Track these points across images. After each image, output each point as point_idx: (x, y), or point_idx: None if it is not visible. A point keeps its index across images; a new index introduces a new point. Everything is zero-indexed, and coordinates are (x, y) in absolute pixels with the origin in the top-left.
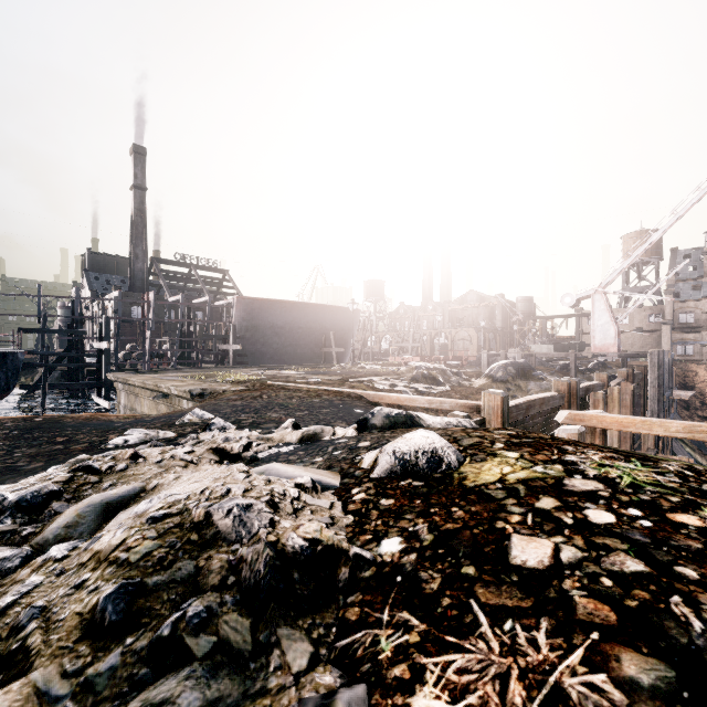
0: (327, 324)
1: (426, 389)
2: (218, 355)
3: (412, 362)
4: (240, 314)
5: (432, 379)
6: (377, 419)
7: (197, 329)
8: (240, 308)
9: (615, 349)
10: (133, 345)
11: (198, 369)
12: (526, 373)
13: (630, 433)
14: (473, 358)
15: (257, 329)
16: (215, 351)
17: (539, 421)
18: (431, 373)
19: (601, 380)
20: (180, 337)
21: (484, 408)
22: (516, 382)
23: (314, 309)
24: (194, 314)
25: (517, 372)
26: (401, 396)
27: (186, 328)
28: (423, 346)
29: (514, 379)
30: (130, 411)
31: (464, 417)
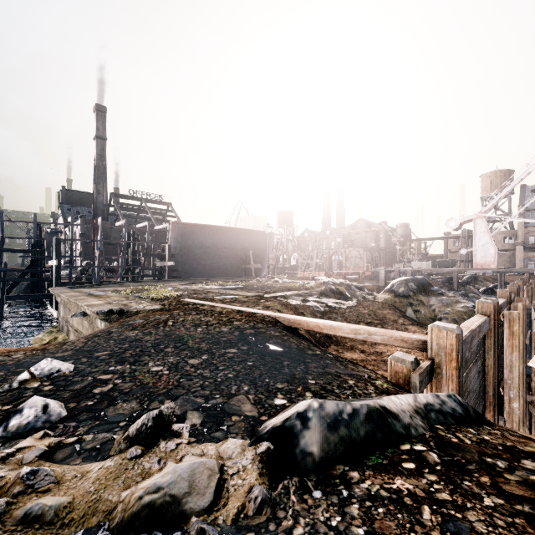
0: (247, 244)
1: (336, 304)
2: (155, 270)
3: (318, 277)
4: (174, 236)
5: (339, 294)
6: (314, 436)
7: (140, 249)
8: (174, 231)
9: (495, 266)
10: (88, 262)
11: (136, 283)
12: (425, 289)
13: (525, 345)
14: (368, 273)
15: (189, 249)
16: (153, 267)
17: (474, 350)
18: (338, 288)
19: (504, 297)
20: (127, 255)
21: (431, 346)
22: (418, 297)
23: (236, 233)
24: (138, 236)
25: (418, 288)
26: (321, 322)
27: (131, 248)
28: (324, 262)
29: (415, 294)
30: (65, 323)
31: (412, 362)
